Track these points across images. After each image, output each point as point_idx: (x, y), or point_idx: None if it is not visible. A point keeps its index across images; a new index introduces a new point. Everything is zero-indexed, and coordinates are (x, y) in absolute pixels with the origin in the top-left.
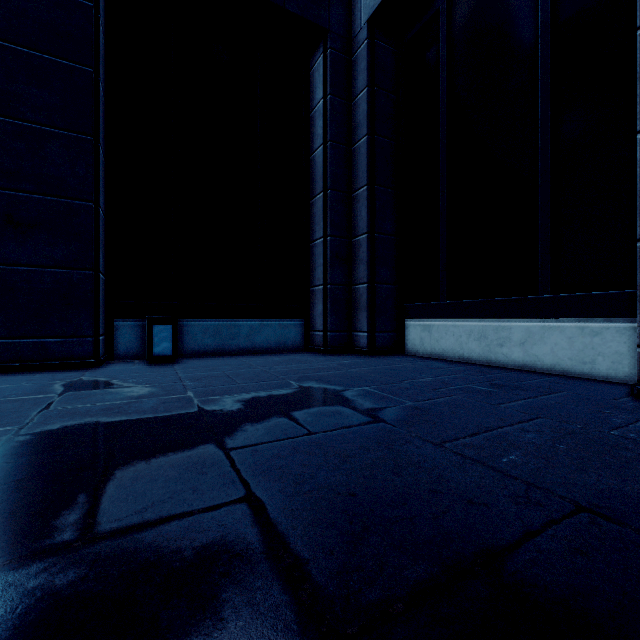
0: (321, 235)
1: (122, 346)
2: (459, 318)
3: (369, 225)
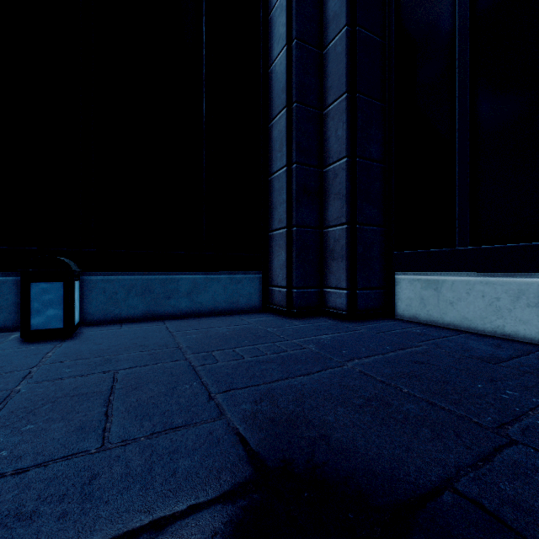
0: (284, 163)
1: (2, 311)
2: (496, 271)
3: (349, 146)
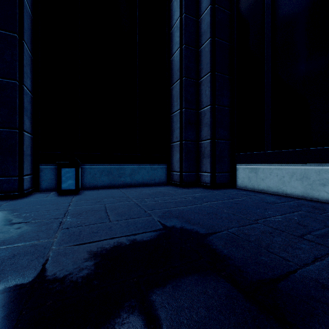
0: (178, 108)
1: (45, 182)
2: (282, 163)
3: (211, 99)
